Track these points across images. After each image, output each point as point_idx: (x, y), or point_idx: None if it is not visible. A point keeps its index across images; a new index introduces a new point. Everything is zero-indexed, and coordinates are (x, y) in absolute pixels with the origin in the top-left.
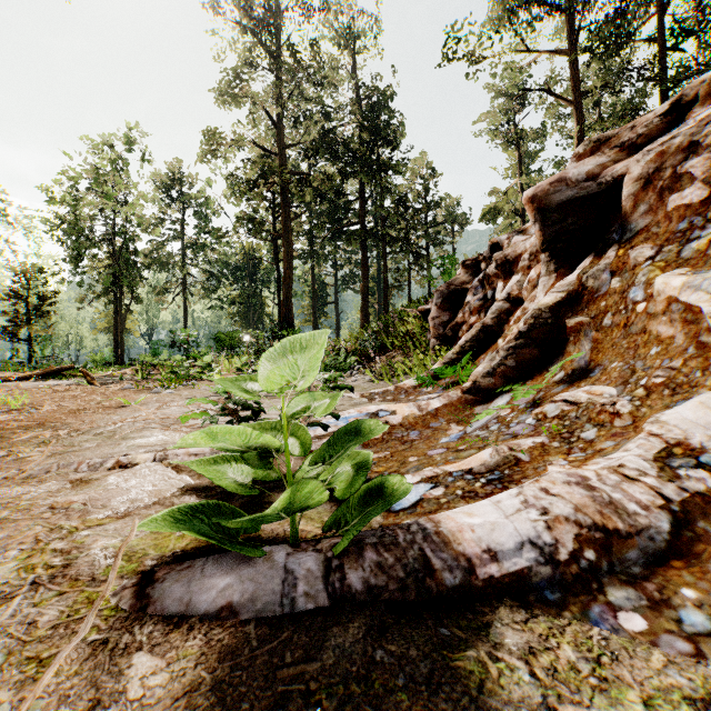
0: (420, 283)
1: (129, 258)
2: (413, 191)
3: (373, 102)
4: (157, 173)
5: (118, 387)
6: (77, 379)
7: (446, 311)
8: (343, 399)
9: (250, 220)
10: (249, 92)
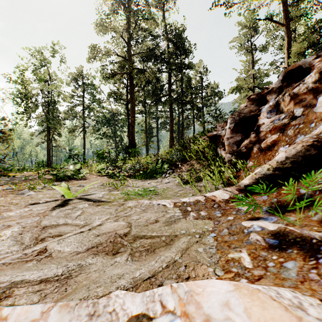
0: (199, 125)
1: (53, 113)
2: (195, 80)
3: (176, 33)
4: (70, 73)
5: (3, 187)
6: (1, 178)
7: (237, 133)
8: (158, 209)
9: (114, 94)
10: (112, 26)
